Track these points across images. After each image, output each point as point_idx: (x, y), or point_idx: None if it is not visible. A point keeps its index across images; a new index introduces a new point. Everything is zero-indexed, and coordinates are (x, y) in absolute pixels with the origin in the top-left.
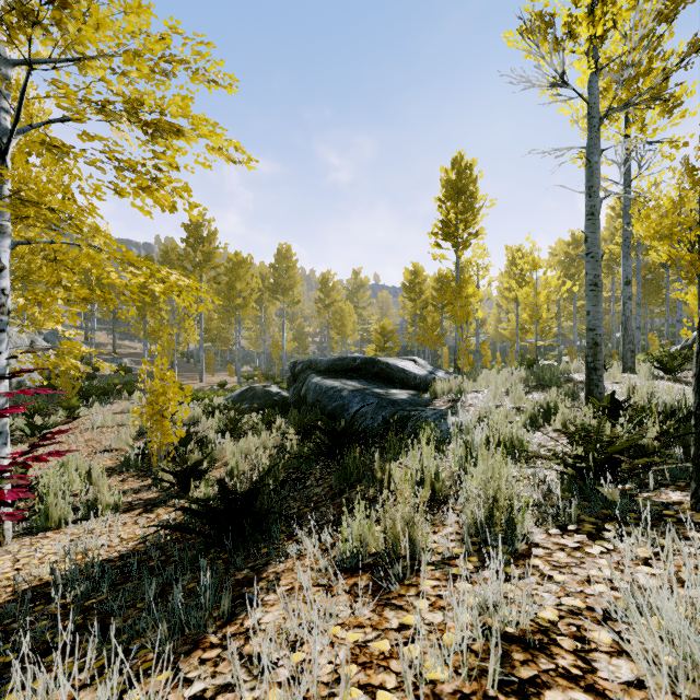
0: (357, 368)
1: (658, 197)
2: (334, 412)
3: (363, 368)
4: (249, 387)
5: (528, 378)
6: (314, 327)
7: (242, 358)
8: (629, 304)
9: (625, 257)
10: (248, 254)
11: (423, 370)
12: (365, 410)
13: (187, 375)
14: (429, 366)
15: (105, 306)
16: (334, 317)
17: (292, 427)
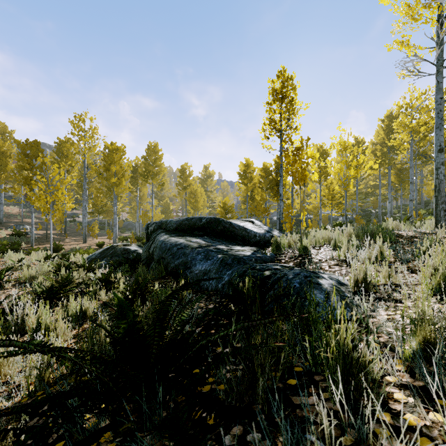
0: (202, 226)
1: (422, 107)
2: (176, 270)
3: (208, 226)
4: (111, 246)
5: (358, 235)
6: (177, 205)
7: (125, 226)
8: (442, 169)
9: (438, 128)
10: (122, 144)
11: (261, 229)
12: (209, 268)
13: (75, 238)
14: (265, 226)
15: (3, 183)
16: (189, 196)
17: (127, 288)
